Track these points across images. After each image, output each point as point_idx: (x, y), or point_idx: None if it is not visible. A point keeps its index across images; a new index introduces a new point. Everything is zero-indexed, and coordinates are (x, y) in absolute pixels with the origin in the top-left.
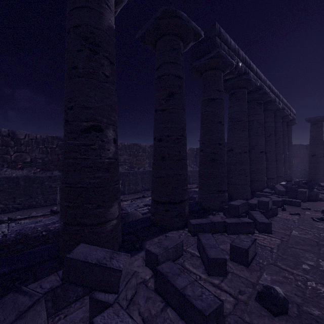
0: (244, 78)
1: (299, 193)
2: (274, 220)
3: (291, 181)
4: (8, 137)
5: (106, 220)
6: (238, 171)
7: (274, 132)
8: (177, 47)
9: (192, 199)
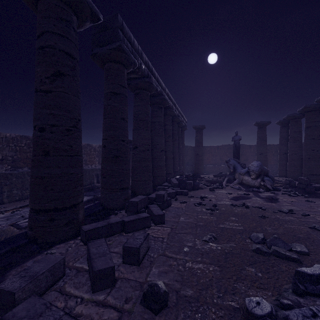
0: (147, 80)
1: (188, 184)
2: (168, 210)
3: (183, 175)
4: None
5: None
6: (142, 168)
7: (172, 135)
8: (68, 18)
9: (98, 199)
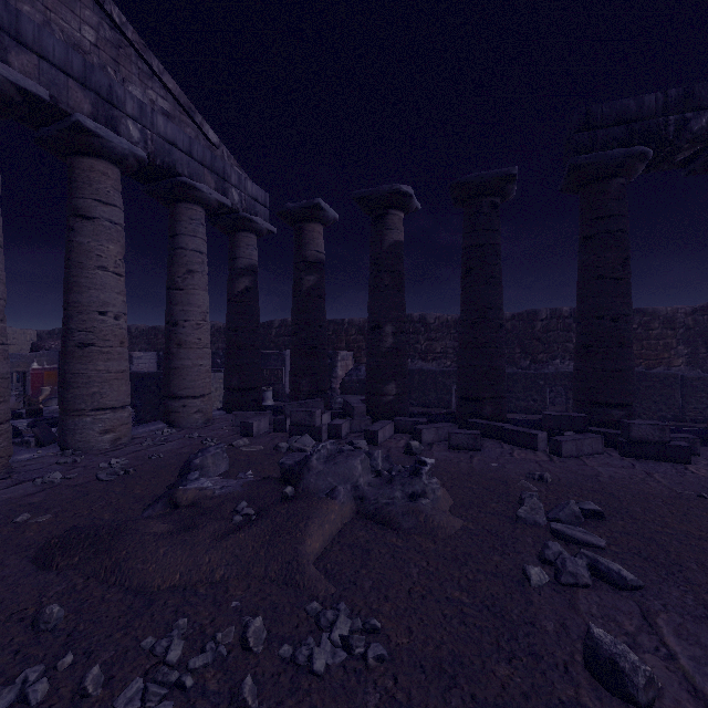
0: None
1: None
2: (642, 461)
3: None
4: (419, 323)
5: (383, 394)
6: None
7: None
8: (476, 210)
9: None
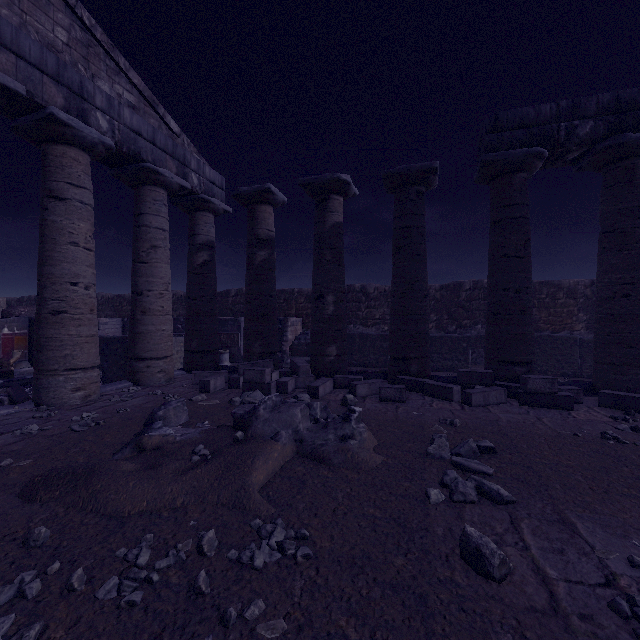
0: (601, 147)
1: None
2: (536, 409)
3: None
4: (360, 293)
5: (325, 355)
6: (603, 335)
7: None
8: (405, 197)
9: None
